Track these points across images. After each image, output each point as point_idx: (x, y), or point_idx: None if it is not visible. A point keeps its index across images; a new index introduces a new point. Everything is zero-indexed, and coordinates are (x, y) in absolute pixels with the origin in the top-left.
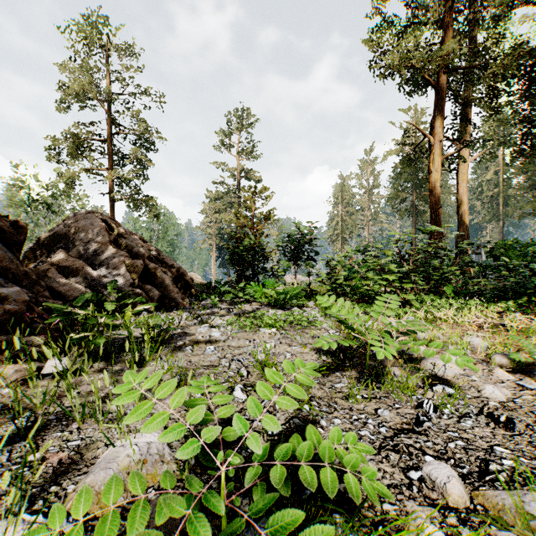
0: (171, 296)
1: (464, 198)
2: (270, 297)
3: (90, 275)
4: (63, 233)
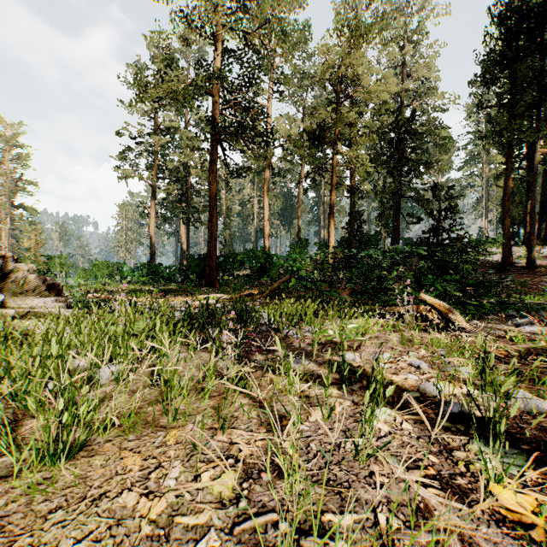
0: None
1: (183, 235)
2: None
3: None
4: None
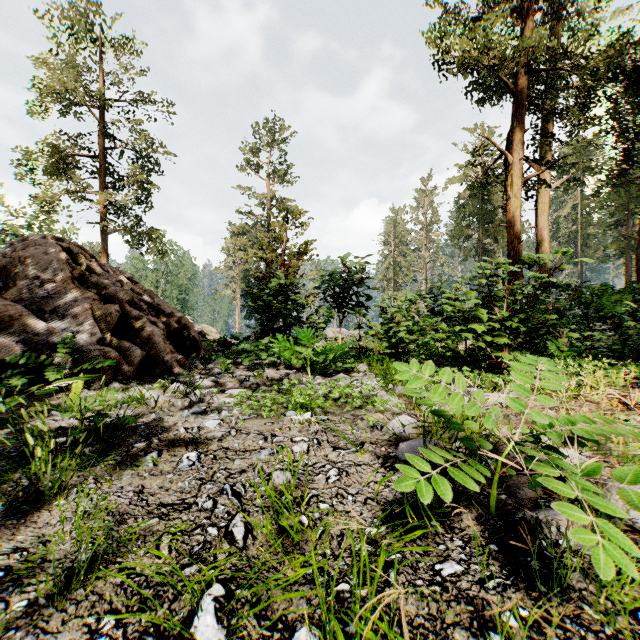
0: (161, 358)
1: (545, 233)
2: (305, 358)
3: (35, 326)
4: (2, 265)
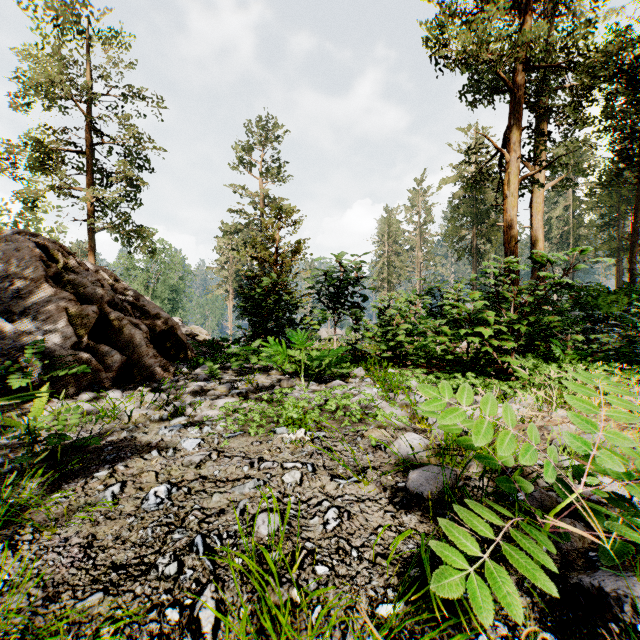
0: (143, 363)
1: (539, 233)
2: (298, 362)
3: (2, 329)
4: None
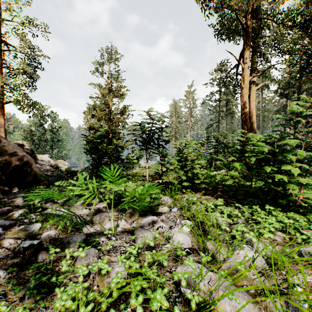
0: None
1: (254, 111)
2: (117, 191)
3: None
4: None
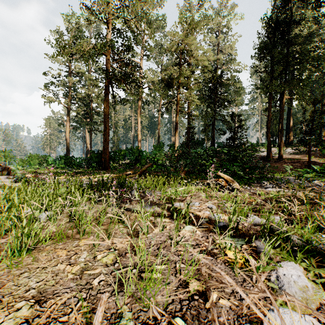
0: None
1: (88, 139)
2: None
3: None
4: None
